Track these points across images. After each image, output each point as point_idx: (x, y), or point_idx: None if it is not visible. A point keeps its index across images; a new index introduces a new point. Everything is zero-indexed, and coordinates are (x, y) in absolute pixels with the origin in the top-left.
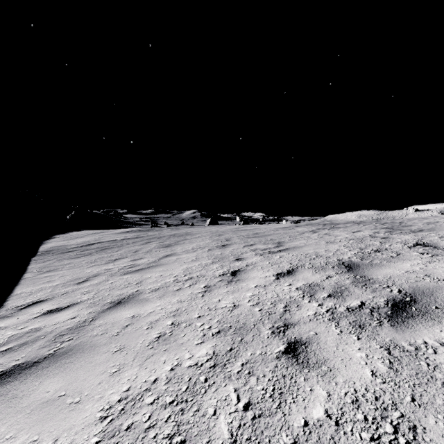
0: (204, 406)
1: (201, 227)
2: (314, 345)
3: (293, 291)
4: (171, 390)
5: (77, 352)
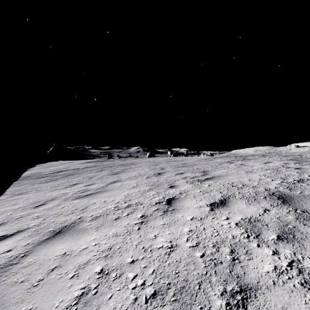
0: None
1: (142, 159)
2: None
3: (233, 227)
4: None
5: None
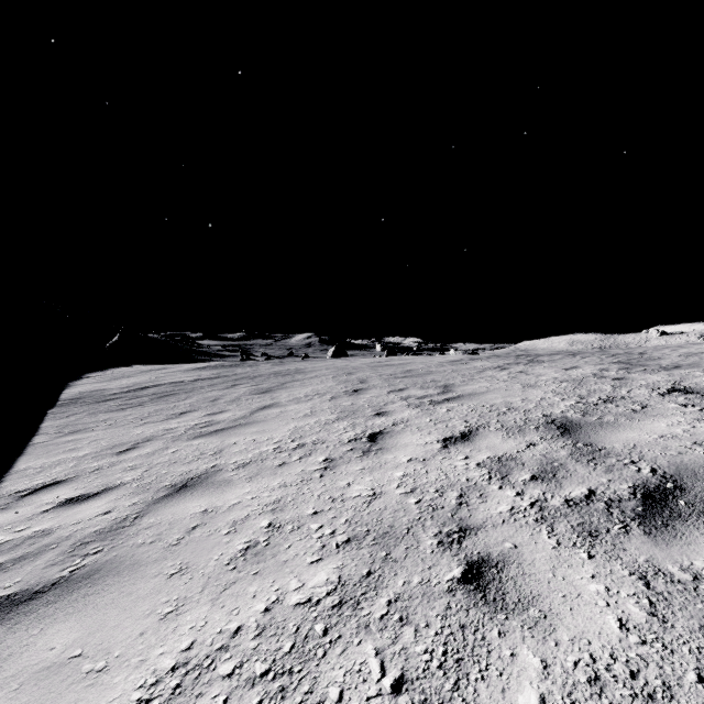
0: (321, 684)
1: (320, 361)
2: (513, 568)
3: (471, 468)
4: (264, 649)
5: (108, 574)
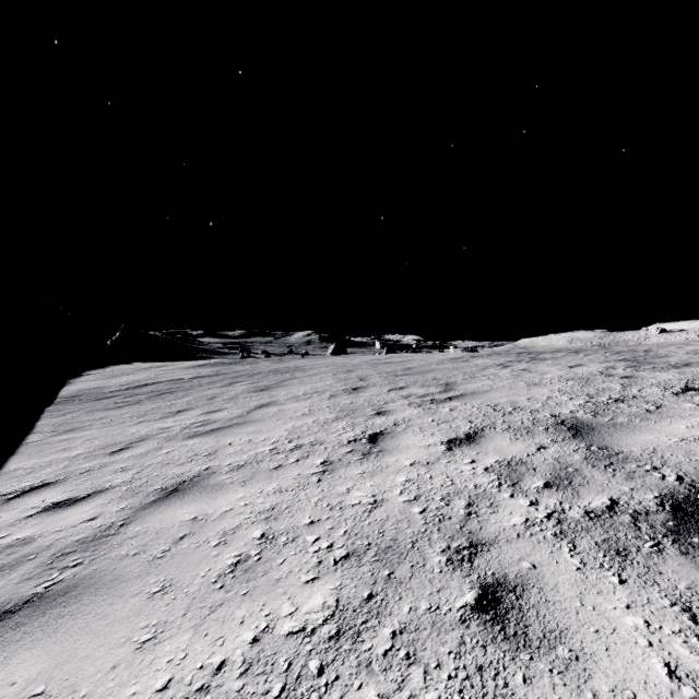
0: None
1: (319, 359)
2: (534, 594)
3: (479, 473)
4: (249, 692)
5: (85, 591)
